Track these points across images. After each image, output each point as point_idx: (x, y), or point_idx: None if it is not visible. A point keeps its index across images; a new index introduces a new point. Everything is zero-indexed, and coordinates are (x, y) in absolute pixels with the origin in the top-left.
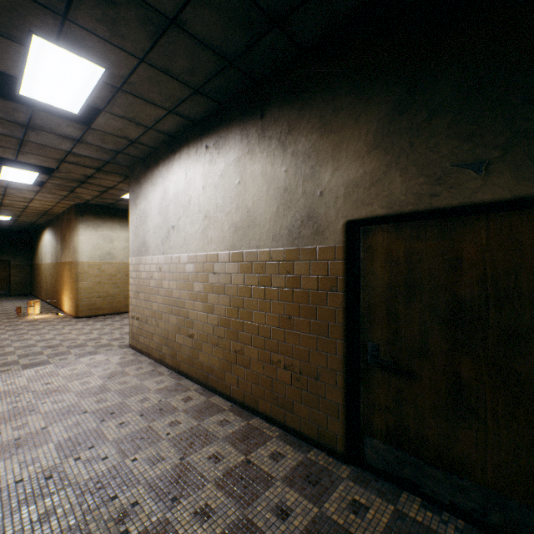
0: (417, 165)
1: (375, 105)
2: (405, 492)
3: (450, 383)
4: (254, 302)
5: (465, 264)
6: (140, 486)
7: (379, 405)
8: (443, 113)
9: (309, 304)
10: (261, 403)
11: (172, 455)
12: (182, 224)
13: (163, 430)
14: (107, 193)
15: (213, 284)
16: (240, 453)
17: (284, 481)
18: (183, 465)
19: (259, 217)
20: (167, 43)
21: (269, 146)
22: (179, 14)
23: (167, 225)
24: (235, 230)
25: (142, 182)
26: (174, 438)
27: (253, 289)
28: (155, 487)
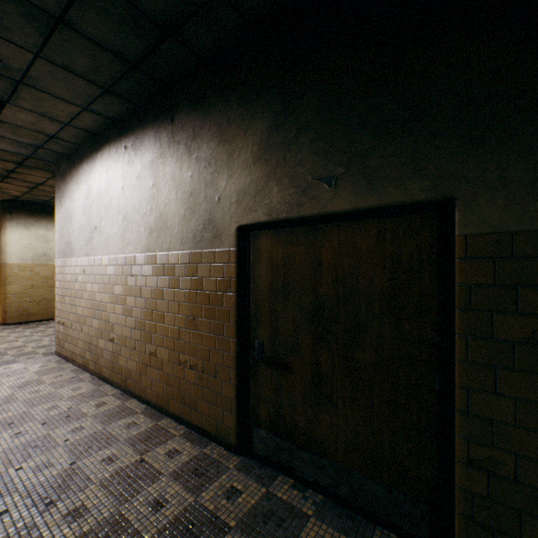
0: (289, 177)
1: (259, 119)
2: (282, 475)
3: (314, 373)
4: (165, 304)
5: (324, 266)
6: (16, 494)
7: (264, 397)
8: (307, 132)
9: (210, 305)
10: (171, 403)
11: (63, 461)
12: (104, 225)
13: (62, 437)
14: (37, 189)
15: (131, 286)
16: (137, 453)
17: (172, 475)
18: (72, 469)
19: (170, 220)
20: (60, 41)
21: (177, 150)
22: (65, 14)
23: (90, 226)
24: (150, 233)
25: (67, 179)
26: (72, 444)
27: (165, 291)
28: (33, 494)
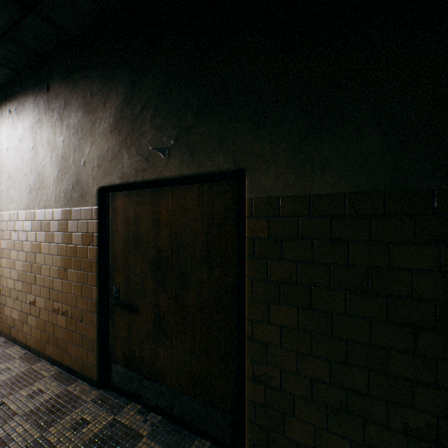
0: (136, 146)
1: (114, 94)
2: (133, 403)
3: (156, 314)
4: (42, 257)
5: (163, 223)
6: None
7: (120, 336)
8: (148, 108)
9: (78, 257)
10: (47, 347)
11: None
12: None
13: None
14: None
15: (14, 241)
16: None
17: (27, 415)
18: None
19: (46, 180)
20: None
21: (52, 117)
22: None
23: None
24: (30, 191)
25: None
26: None
27: (42, 245)
28: None
